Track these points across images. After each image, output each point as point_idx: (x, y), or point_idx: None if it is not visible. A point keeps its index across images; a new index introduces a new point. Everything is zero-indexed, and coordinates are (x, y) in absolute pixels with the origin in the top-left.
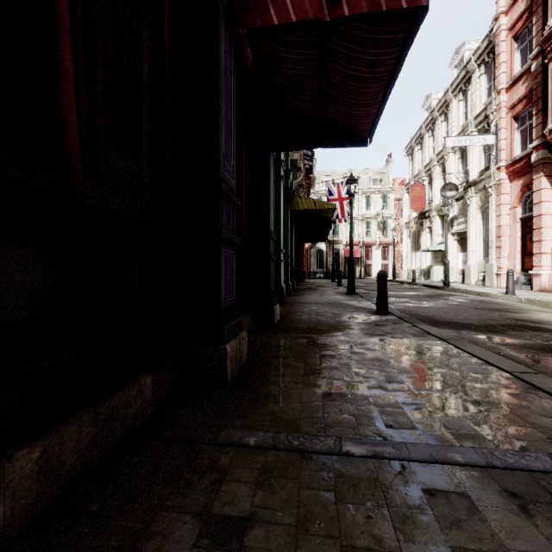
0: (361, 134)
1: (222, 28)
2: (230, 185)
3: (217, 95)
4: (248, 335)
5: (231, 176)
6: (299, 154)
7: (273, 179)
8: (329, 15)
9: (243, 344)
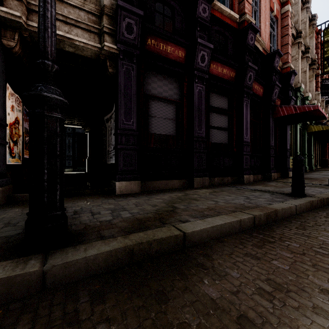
0: (323, 116)
1: (271, 119)
2: (272, 145)
3: (270, 132)
4: (278, 177)
5: (272, 143)
6: (316, 99)
7: (293, 125)
8: (294, 112)
9: (275, 175)
